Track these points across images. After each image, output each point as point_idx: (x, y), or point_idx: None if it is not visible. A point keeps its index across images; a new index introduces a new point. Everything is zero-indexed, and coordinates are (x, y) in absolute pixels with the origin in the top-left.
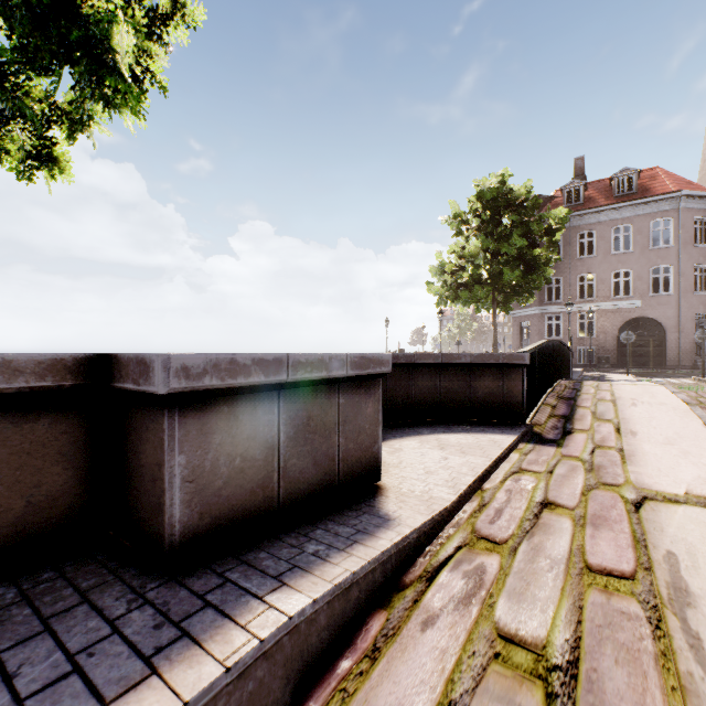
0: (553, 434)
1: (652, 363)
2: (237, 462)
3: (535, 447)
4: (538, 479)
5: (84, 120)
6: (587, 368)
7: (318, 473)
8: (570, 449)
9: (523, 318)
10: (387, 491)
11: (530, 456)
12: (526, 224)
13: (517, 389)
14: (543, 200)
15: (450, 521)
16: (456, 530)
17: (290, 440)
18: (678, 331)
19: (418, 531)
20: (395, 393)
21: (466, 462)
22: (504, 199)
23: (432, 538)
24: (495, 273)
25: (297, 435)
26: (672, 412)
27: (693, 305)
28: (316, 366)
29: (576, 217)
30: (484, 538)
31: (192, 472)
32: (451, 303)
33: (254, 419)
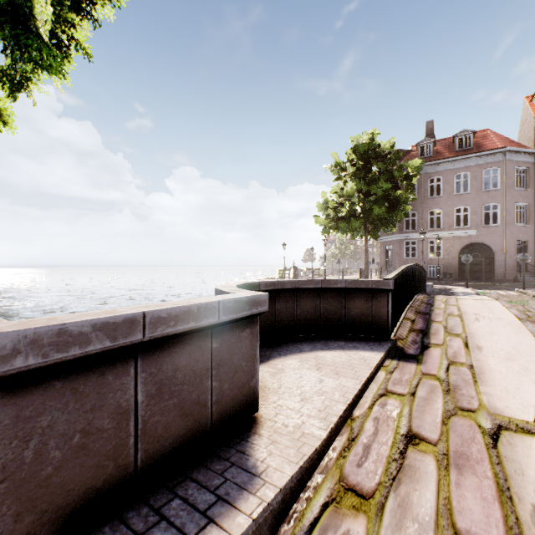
0: (413, 348)
1: (484, 277)
2: (76, 440)
3: (399, 364)
4: (403, 403)
5: (24, 81)
6: (436, 281)
7: (187, 423)
8: (429, 366)
9: (388, 242)
10: (262, 426)
11: (394, 374)
12: (390, 171)
13: (384, 310)
14: (402, 153)
15: (319, 463)
16: (324, 477)
17: (151, 398)
18: (504, 253)
19: (284, 490)
20: (282, 313)
21: (338, 386)
22: (373, 152)
23: (300, 492)
24: (367, 208)
25: (160, 390)
26: (508, 326)
27: (514, 233)
28: (181, 319)
29: (427, 166)
30: (352, 490)
31: (2, 470)
32: (333, 232)
33: (101, 387)
